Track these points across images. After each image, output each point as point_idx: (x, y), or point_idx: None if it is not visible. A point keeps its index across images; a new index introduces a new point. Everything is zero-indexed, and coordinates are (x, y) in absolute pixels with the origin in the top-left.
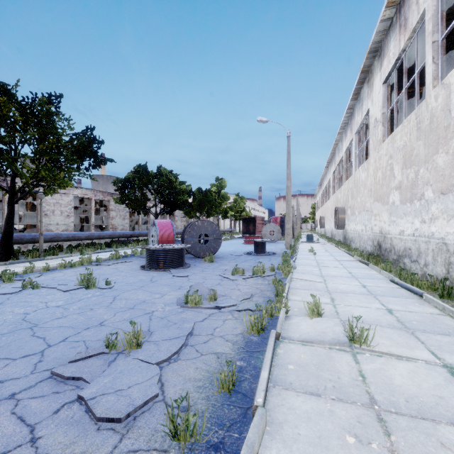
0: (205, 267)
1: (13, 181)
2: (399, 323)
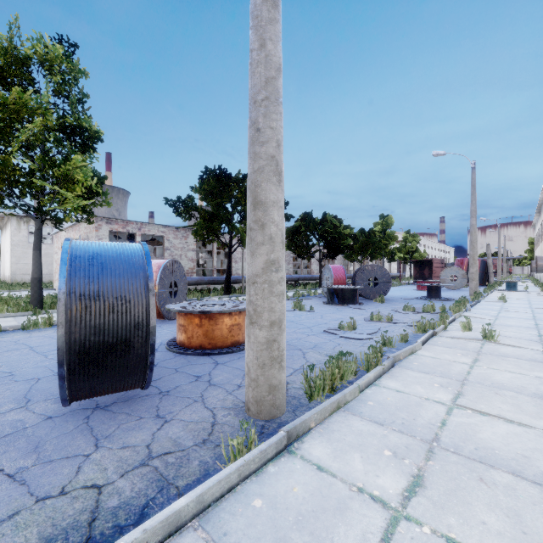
0: (377, 305)
1: (231, 239)
2: (538, 339)
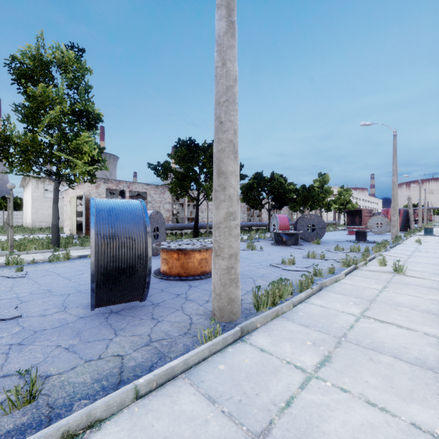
0: (314, 246)
1: (198, 194)
2: None
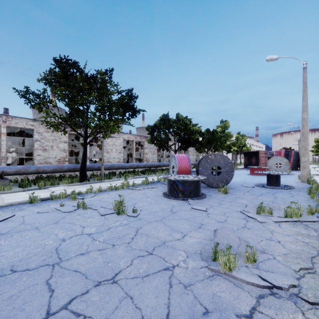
0: (221, 199)
1: (86, 130)
2: None
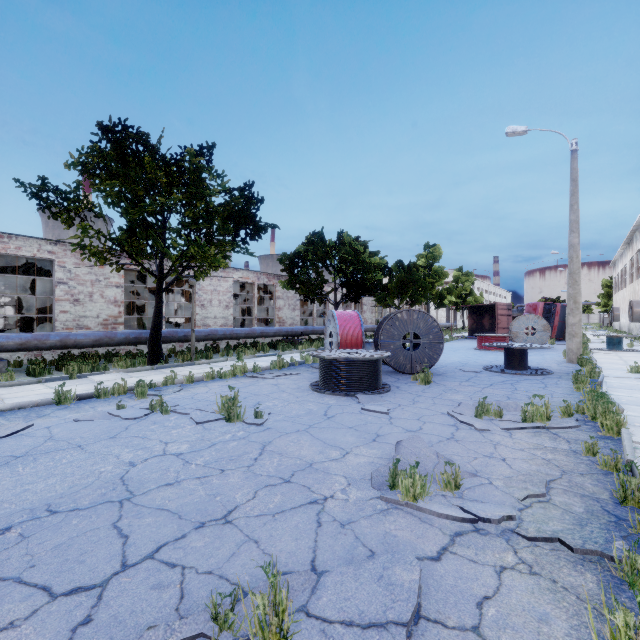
0: (417, 394)
1: (161, 263)
2: None
